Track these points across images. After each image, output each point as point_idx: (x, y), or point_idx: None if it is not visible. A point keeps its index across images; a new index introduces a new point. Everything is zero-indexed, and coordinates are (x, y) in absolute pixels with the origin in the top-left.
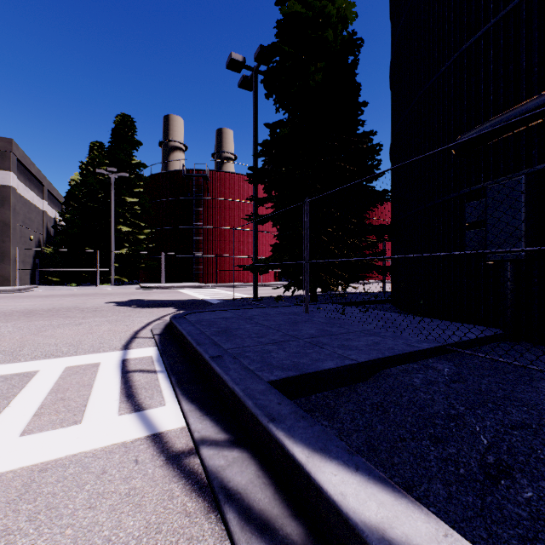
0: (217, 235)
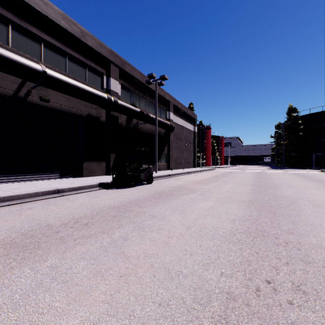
0: (207, 149)
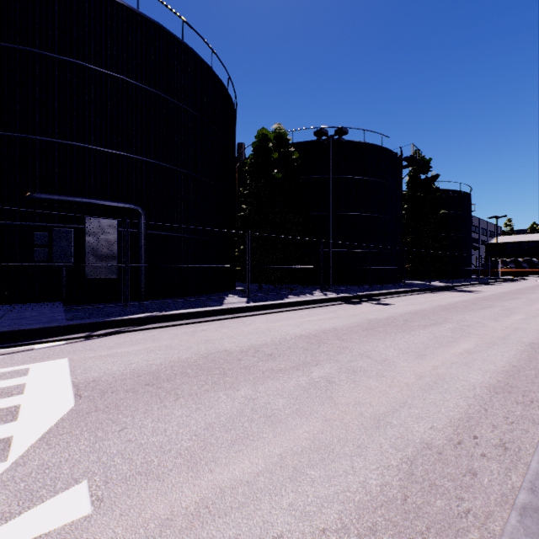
0: None
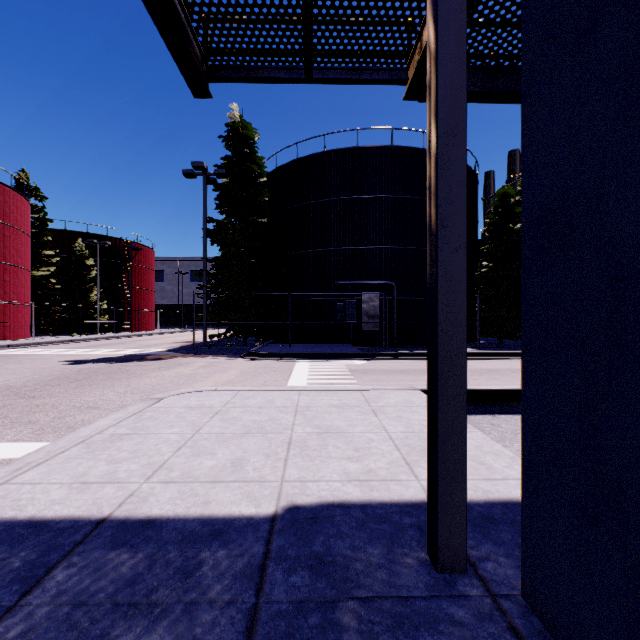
0: None
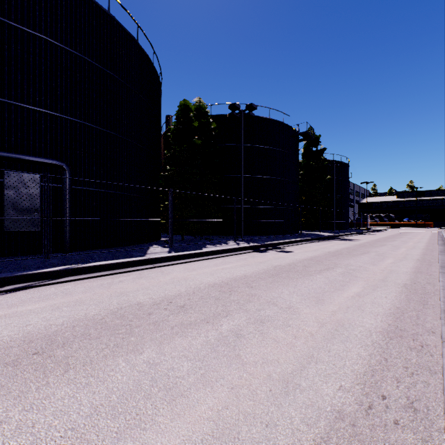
0: None
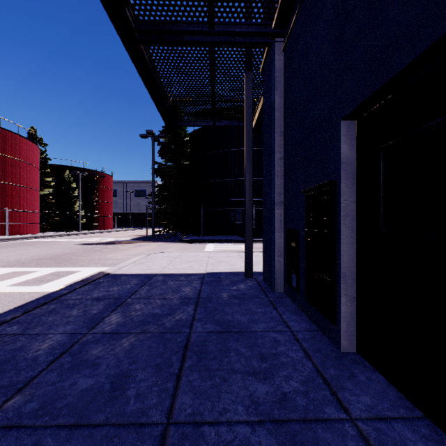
0: None
